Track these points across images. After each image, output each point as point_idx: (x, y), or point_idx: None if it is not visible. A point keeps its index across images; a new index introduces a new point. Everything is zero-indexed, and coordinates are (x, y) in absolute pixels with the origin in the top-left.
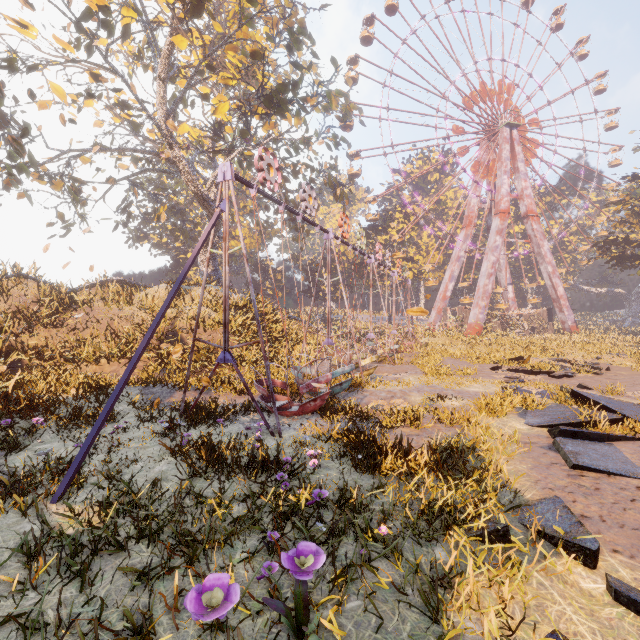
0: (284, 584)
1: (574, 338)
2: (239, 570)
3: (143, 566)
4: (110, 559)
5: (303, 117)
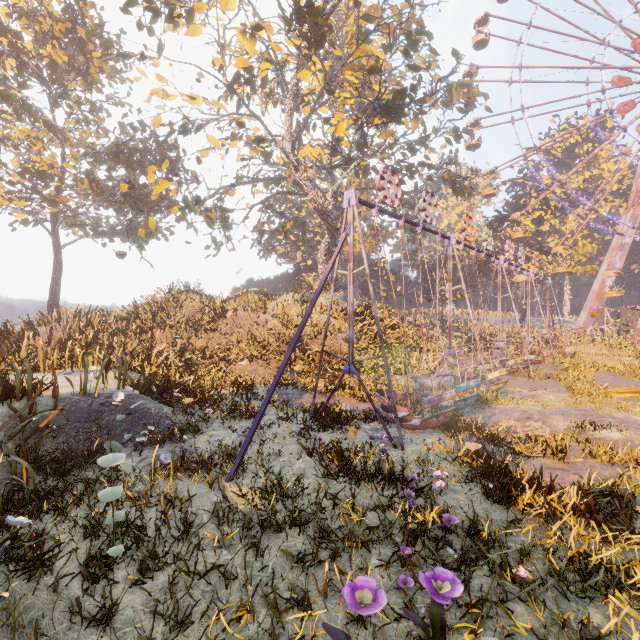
0: (417, 599)
1: None
2: (375, 574)
3: (297, 550)
4: (272, 537)
5: (420, 119)
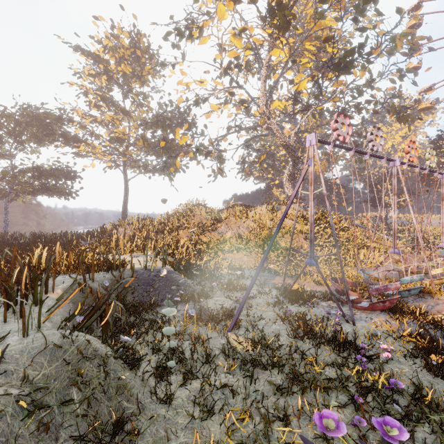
0: (369, 436)
1: None
2: (334, 411)
3: (277, 383)
4: (260, 372)
5: (367, 68)
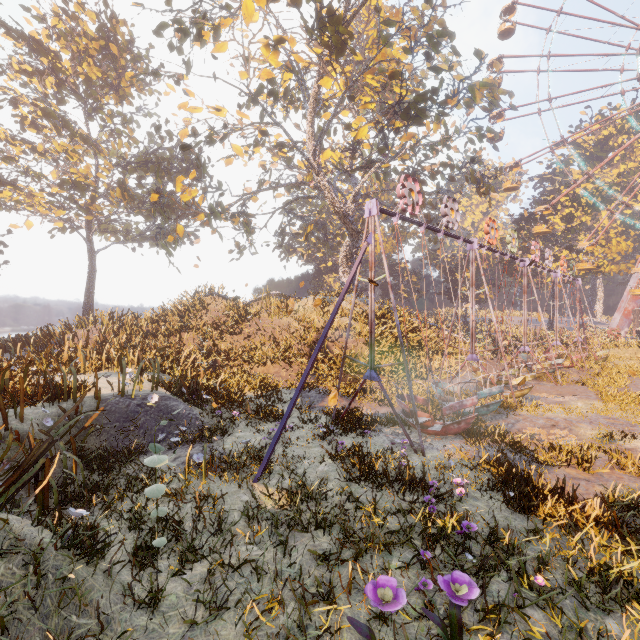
0: (437, 600)
1: None
2: (396, 575)
3: (321, 549)
4: (298, 536)
5: (442, 120)
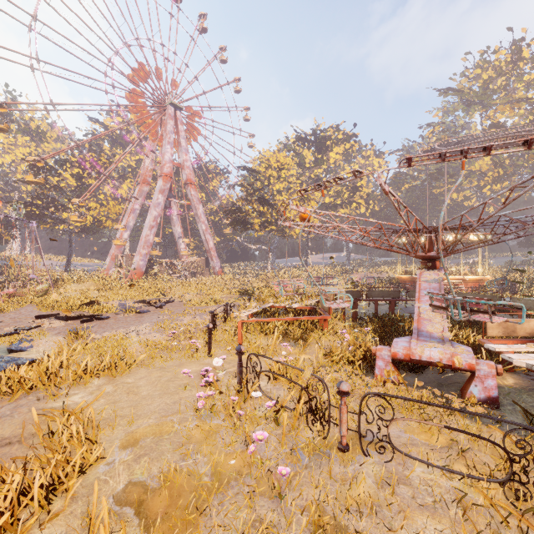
0: None
1: (215, 280)
2: None
3: None
4: None
5: None
